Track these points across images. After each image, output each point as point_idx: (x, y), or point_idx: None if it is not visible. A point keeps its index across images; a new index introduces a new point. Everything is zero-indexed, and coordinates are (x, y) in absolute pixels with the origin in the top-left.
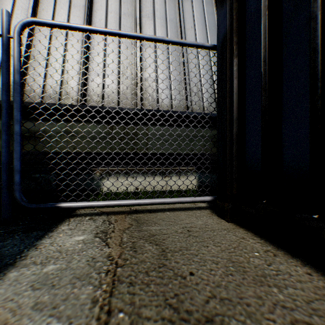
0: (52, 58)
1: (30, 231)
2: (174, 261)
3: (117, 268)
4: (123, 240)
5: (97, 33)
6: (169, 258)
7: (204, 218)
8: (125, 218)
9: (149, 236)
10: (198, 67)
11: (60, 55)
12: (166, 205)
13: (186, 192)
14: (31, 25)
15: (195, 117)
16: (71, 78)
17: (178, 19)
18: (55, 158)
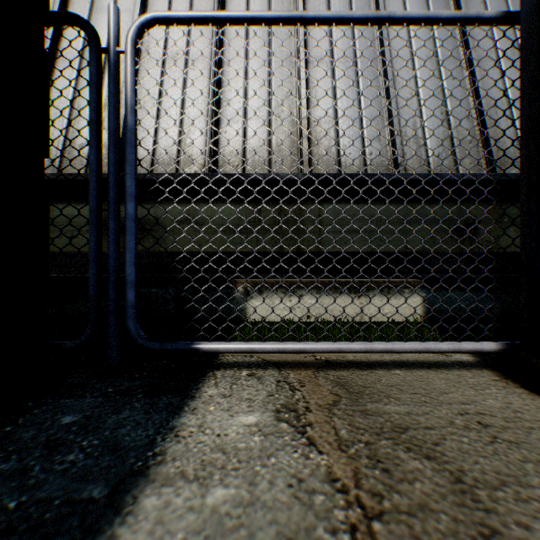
0: (165, 102)
1: (155, 394)
2: (512, 520)
3: (370, 521)
4: (342, 436)
5: (262, 23)
6: (491, 506)
7: (492, 390)
8: (317, 379)
9: (393, 429)
10: (414, 89)
11: (177, 95)
12: (383, 354)
13: (408, 327)
14: (152, 26)
15: (411, 183)
16: (193, 131)
17: (373, 5)
18: (170, 262)
